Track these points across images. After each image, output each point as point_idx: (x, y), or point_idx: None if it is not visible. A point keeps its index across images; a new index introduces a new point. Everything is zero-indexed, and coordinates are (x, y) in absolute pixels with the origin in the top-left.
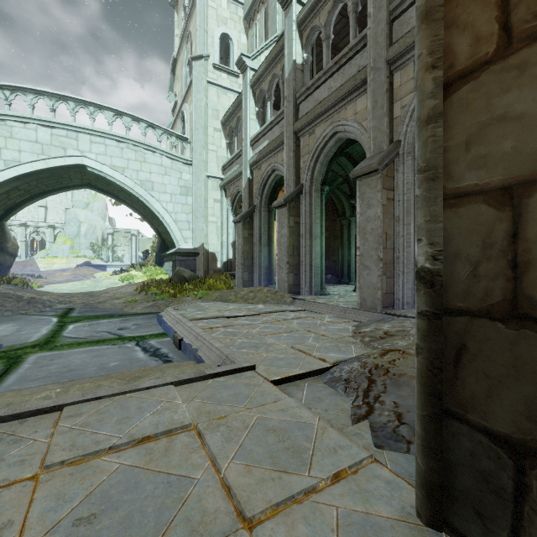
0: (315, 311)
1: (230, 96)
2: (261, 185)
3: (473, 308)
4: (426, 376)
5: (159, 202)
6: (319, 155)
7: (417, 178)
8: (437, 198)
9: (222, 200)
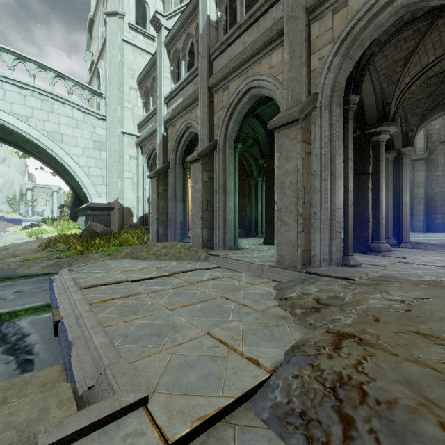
0: (230, 269)
1: (146, 58)
2: (175, 141)
3: None
4: None
5: (70, 155)
6: (233, 112)
7: None
8: None
9: (138, 156)
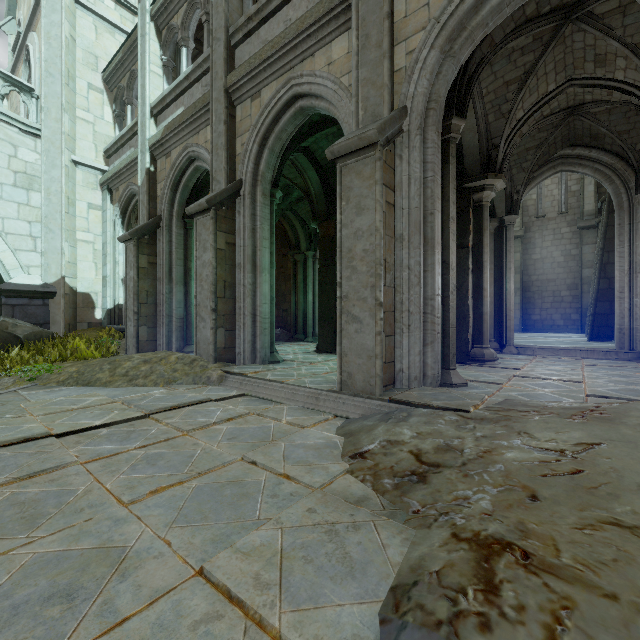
0: (262, 397)
1: (120, 41)
2: (171, 182)
3: None
4: None
5: None
6: (268, 136)
7: None
8: None
9: (105, 206)
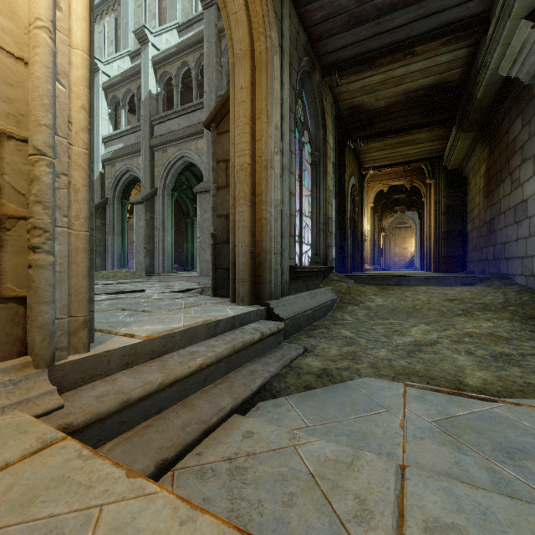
0: (169, 281)
1: None
2: (115, 180)
3: (222, 242)
4: (213, 260)
5: None
6: (170, 169)
7: (211, 210)
8: (215, 216)
9: None
